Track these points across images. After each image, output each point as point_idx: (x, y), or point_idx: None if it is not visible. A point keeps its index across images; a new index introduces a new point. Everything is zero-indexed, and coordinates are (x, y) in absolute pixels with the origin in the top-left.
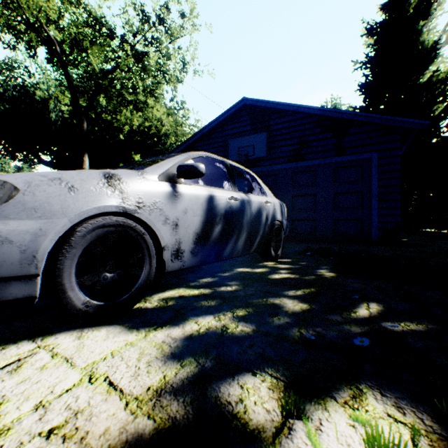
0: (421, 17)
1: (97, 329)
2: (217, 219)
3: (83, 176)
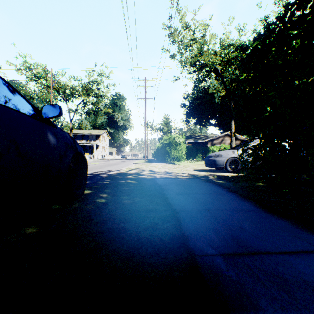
0: None
1: (231, 173)
2: None
3: (229, 152)
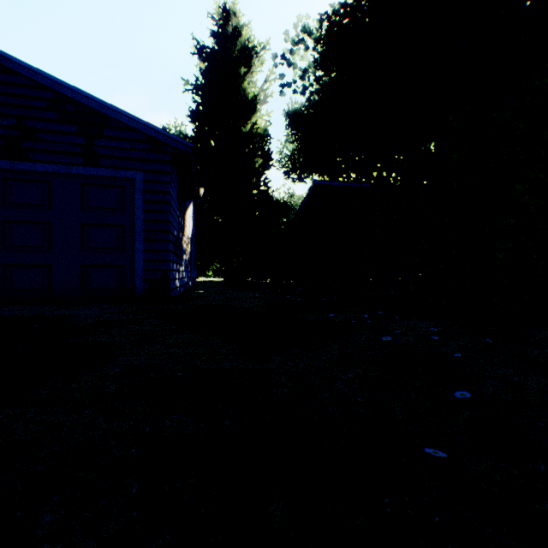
0: (246, 66)
1: None
2: None
3: None
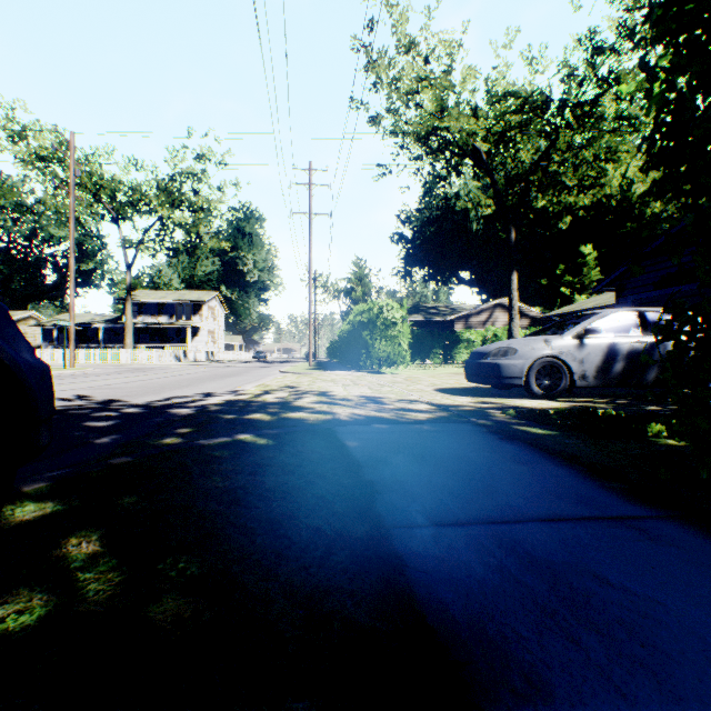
0: None
1: (541, 400)
2: (617, 358)
3: (536, 342)
